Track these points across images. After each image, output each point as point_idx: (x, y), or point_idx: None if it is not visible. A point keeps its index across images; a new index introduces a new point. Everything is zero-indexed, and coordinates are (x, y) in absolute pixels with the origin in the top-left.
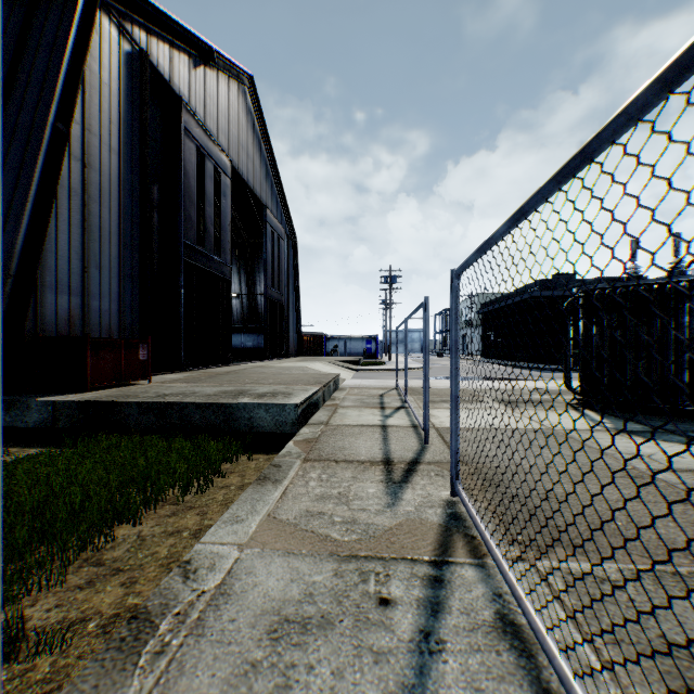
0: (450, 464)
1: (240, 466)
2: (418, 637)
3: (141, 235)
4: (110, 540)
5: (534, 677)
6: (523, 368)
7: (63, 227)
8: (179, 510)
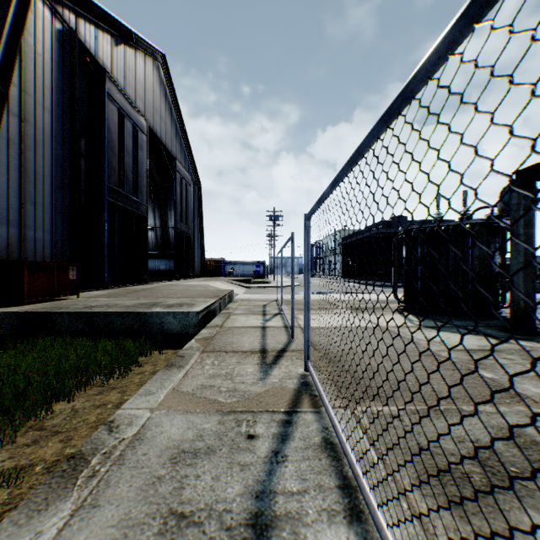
0: (304, 349)
1: (153, 358)
2: (270, 454)
3: (71, 179)
4: (50, 413)
5: (339, 470)
6: (370, 285)
7: (3, 170)
8: (105, 390)
